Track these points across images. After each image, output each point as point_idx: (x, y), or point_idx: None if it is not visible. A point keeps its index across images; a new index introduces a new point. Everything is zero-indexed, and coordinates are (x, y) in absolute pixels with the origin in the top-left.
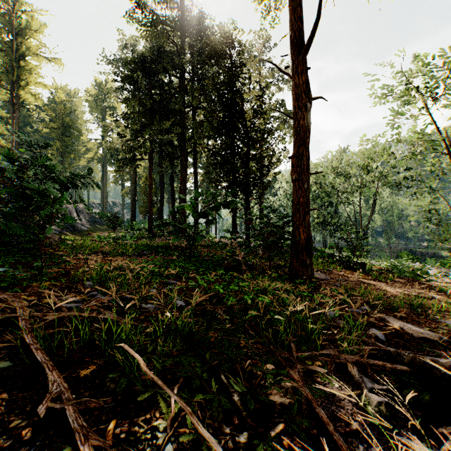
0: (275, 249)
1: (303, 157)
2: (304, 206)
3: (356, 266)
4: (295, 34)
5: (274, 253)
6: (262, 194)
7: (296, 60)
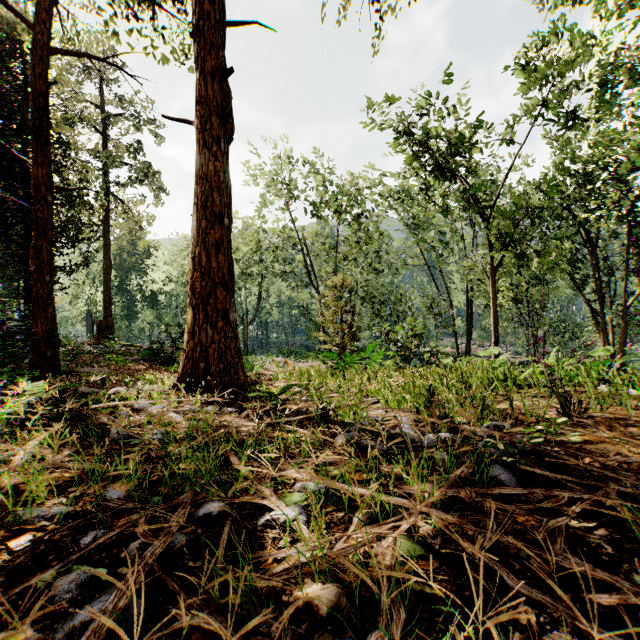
0: (6, 342)
1: (43, 250)
2: (46, 299)
3: (172, 361)
4: (36, 123)
5: (1, 347)
6: (109, 273)
7: (36, 149)
